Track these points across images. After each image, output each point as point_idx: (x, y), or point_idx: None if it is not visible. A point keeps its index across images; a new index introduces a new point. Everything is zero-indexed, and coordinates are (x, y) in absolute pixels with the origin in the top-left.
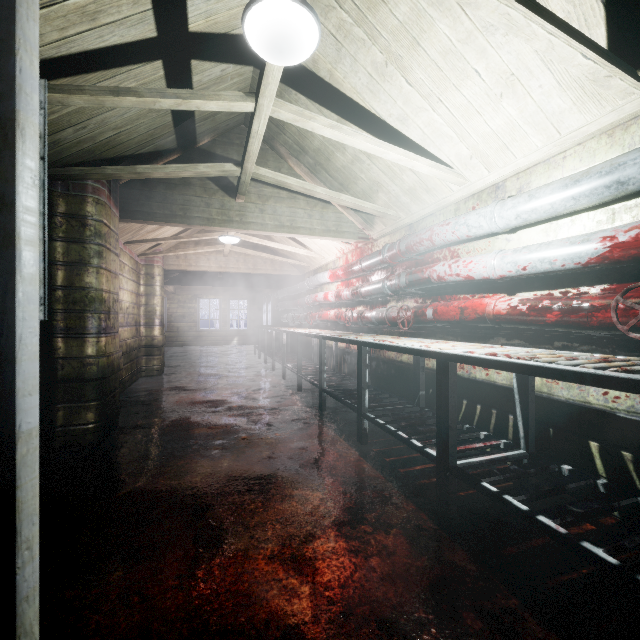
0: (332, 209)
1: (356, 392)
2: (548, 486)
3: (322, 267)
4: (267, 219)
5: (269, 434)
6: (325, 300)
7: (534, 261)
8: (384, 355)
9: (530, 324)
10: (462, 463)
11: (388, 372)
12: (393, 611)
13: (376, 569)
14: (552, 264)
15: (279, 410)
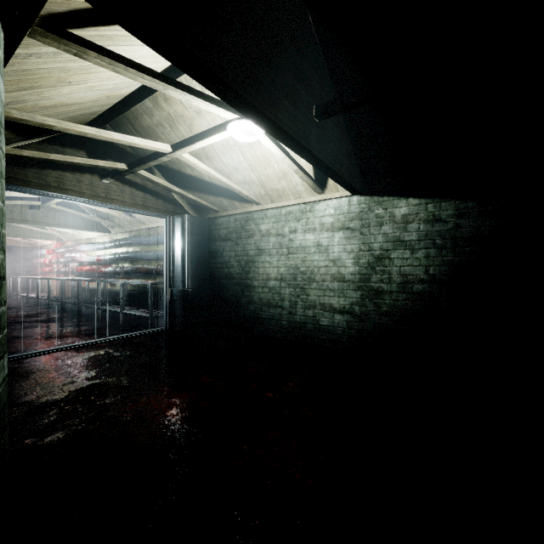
0: (44, 229)
1: (53, 297)
2: (81, 301)
3: (45, 245)
4: (10, 232)
5: (12, 310)
6: (45, 263)
7: (90, 260)
8: (69, 285)
9: (90, 273)
10: (67, 301)
11: (70, 291)
12: (41, 316)
13: (40, 315)
14: (92, 261)
15: (16, 307)
